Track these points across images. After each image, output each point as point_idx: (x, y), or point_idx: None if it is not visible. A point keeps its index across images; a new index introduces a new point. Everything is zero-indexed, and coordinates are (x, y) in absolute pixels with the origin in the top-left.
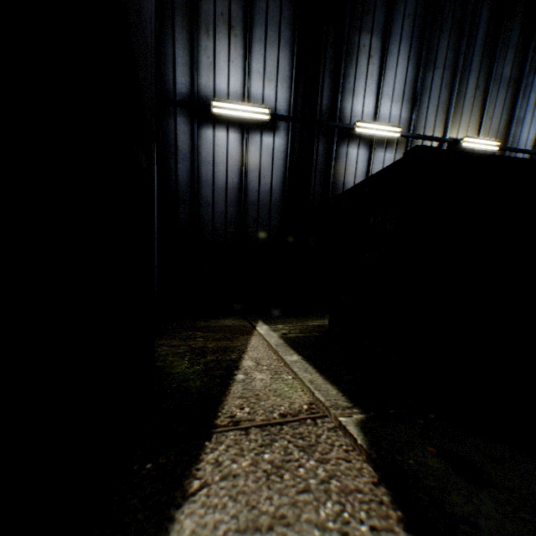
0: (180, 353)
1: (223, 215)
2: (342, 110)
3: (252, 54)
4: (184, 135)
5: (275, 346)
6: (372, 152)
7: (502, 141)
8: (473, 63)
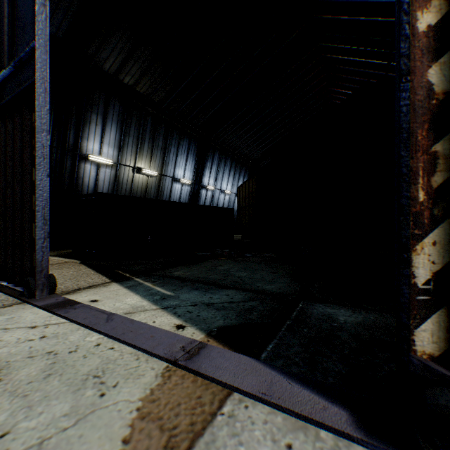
0: None
1: None
2: (82, 145)
3: None
4: None
5: None
6: (99, 168)
7: (161, 171)
8: (147, 137)
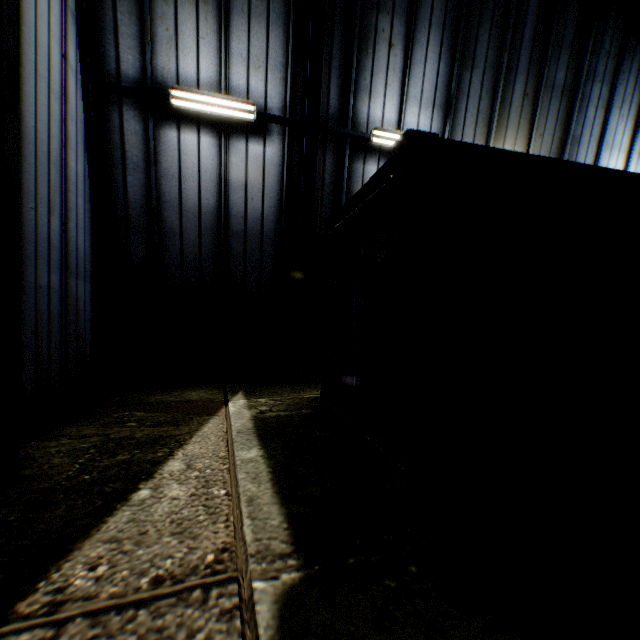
0: (81, 450)
1: (196, 249)
2: (355, 113)
3: (231, 29)
4: (136, 136)
5: (235, 433)
6: None
7: None
8: (520, 64)
